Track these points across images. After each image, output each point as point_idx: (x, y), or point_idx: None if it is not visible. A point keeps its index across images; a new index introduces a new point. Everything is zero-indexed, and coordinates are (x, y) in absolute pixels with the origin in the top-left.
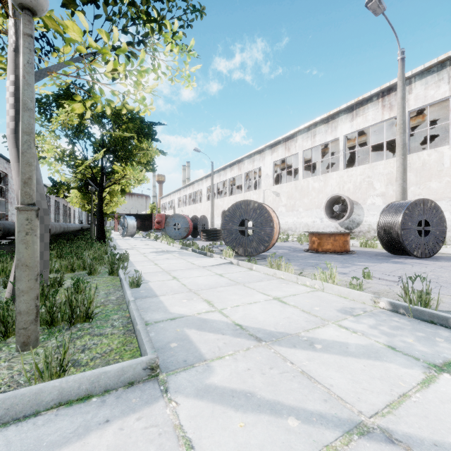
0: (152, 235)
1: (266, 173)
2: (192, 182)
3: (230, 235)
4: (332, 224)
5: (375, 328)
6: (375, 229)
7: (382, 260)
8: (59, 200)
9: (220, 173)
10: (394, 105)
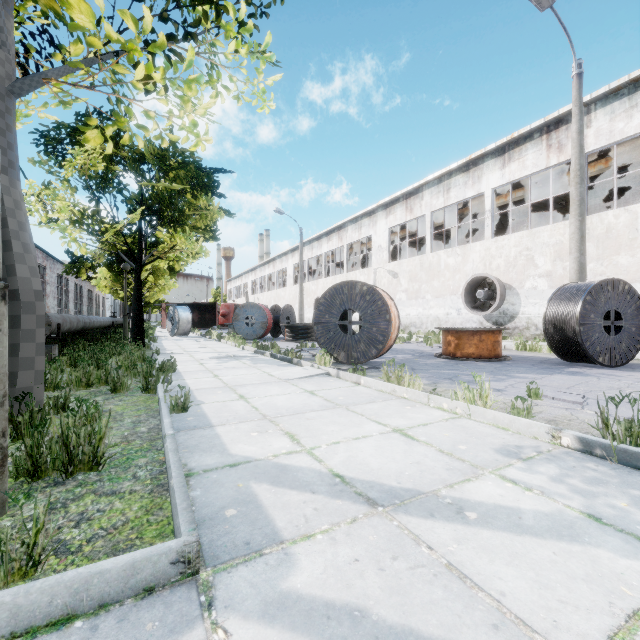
0: (214, 333)
1: (379, 245)
2: (273, 257)
3: (327, 333)
4: (475, 317)
5: (561, 482)
6: (536, 324)
7: (551, 370)
8: (82, 283)
9: (313, 244)
10: (565, 144)
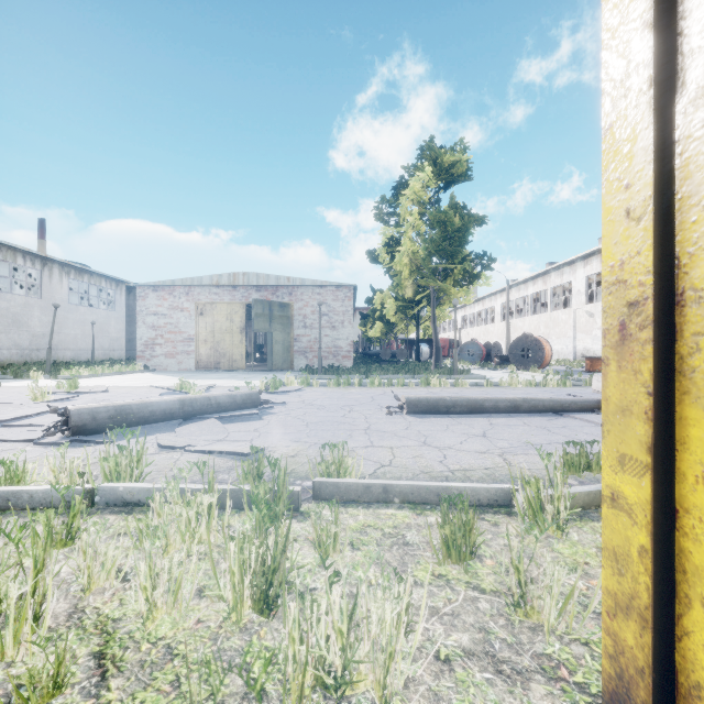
0: (448, 360)
1: (578, 289)
2: (482, 297)
3: (515, 358)
4: None
5: None
6: None
7: None
8: None
9: (520, 286)
10: None
